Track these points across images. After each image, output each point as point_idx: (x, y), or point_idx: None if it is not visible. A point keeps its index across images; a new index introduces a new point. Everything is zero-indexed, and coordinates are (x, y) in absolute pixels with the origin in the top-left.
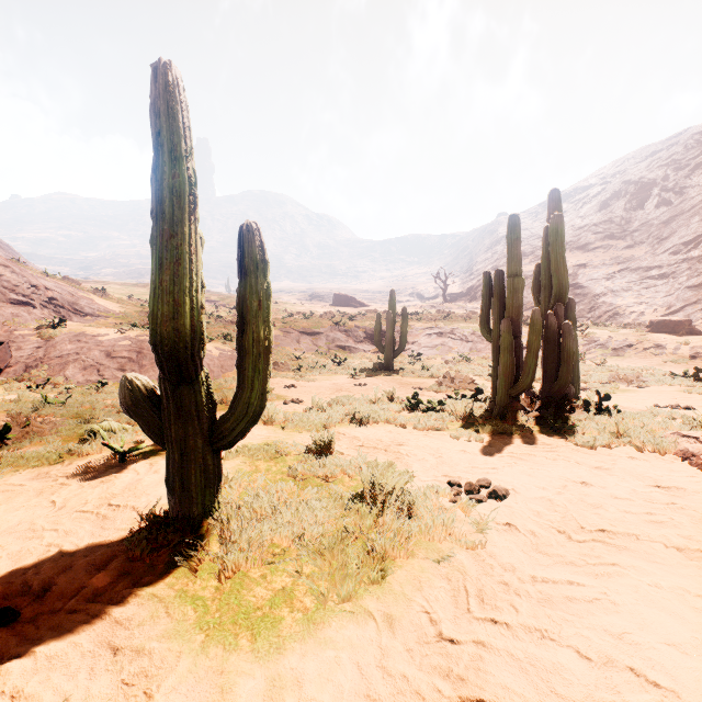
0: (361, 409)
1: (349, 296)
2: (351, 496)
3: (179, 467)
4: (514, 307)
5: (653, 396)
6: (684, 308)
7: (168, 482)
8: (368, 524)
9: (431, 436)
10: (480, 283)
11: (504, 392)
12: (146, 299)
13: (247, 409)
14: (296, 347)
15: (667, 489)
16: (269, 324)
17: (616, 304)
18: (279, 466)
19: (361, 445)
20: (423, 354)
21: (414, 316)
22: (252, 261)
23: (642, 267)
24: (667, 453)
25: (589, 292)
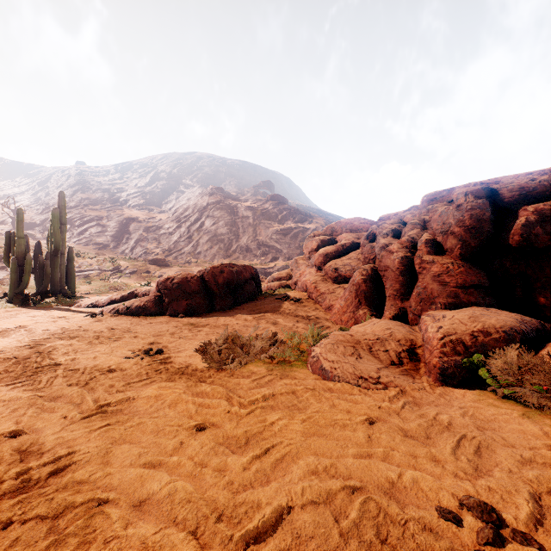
0: None
1: None
2: None
3: None
4: (20, 252)
5: None
6: (176, 252)
7: None
8: None
9: None
10: None
11: (12, 291)
12: None
13: None
14: None
15: (51, 311)
16: None
17: (147, 247)
18: None
19: None
20: None
21: None
22: None
23: (163, 226)
24: (71, 306)
25: (134, 237)
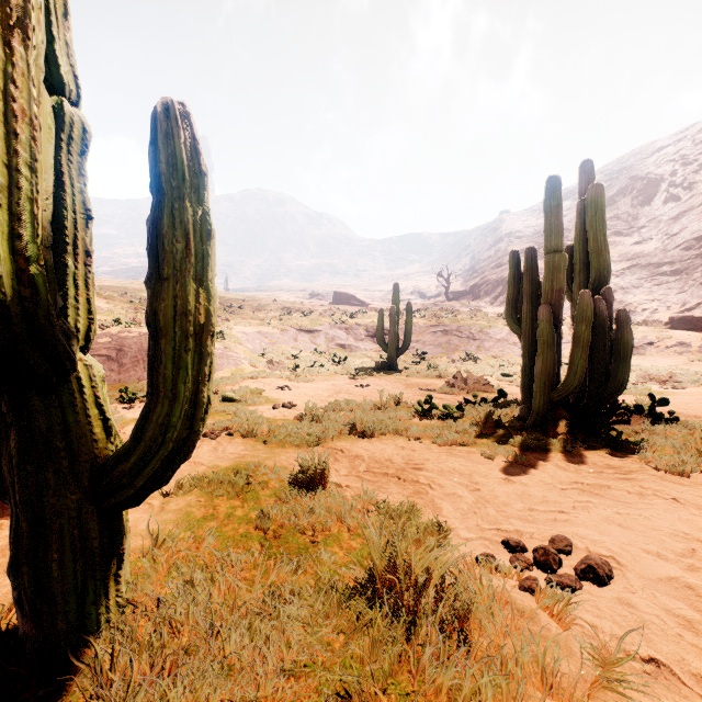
0: (364, 417)
1: (349, 294)
2: (353, 587)
3: (27, 549)
4: (555, 290)
5: (697, 399)
6: (701, 305)
7: (12, 572)
8: (385, 668)
9: (456, 453)
10: (484, 281)
11: (542, 396)
12: (140, 297)
13: (162, 437)
14: (294, 345)
15: None
16: (207, 283)
17: (627, 301)
18: (246, 508)
19: (365, 470)
20: (428, 353)
21: (416, 314)
22: (174, 168)
23: (652, 263)
24: None
25: None
